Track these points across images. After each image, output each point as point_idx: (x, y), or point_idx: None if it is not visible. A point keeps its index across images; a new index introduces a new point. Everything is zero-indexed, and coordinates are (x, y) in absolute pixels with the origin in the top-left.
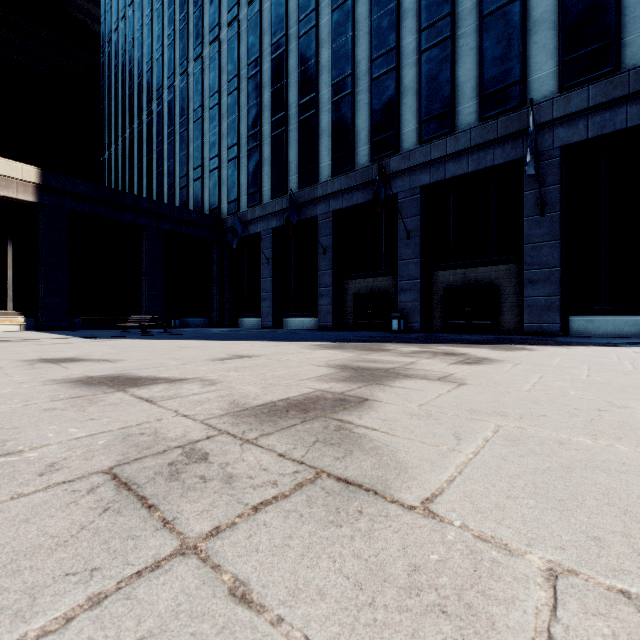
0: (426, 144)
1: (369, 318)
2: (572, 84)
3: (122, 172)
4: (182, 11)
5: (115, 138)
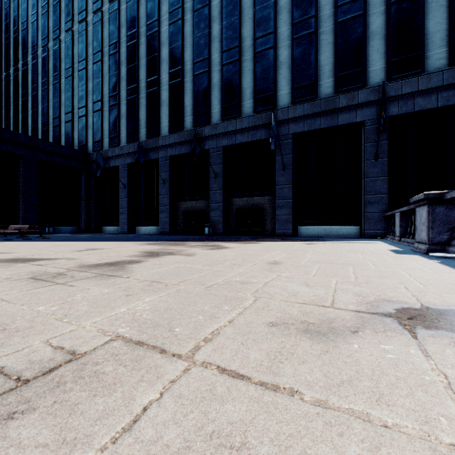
0: (225, 121)
1: (193, 226)
2: (297, 101)
3: None
4: None
5: None
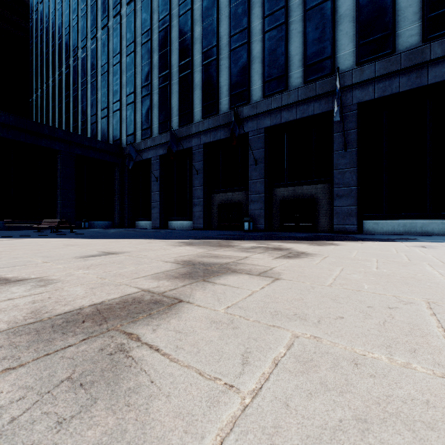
0: (268, 98)
1: (229, 221)
2: (365, 60)
3: (46, 110)
4: None
5: (41, 84)
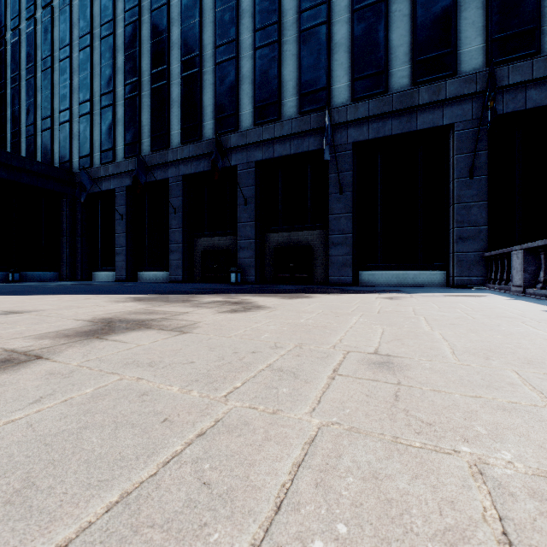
0: (259, 126)
1: (215, 272)
2: (359, 97)
3: None
4: None
5: None
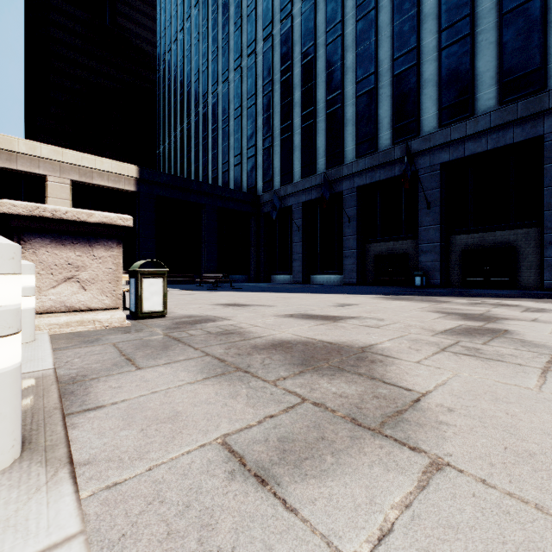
0: (446, 127)
1: (390, 275)
2: None
3: (174, 161)
4: (224, 32)
5: (168, 135)
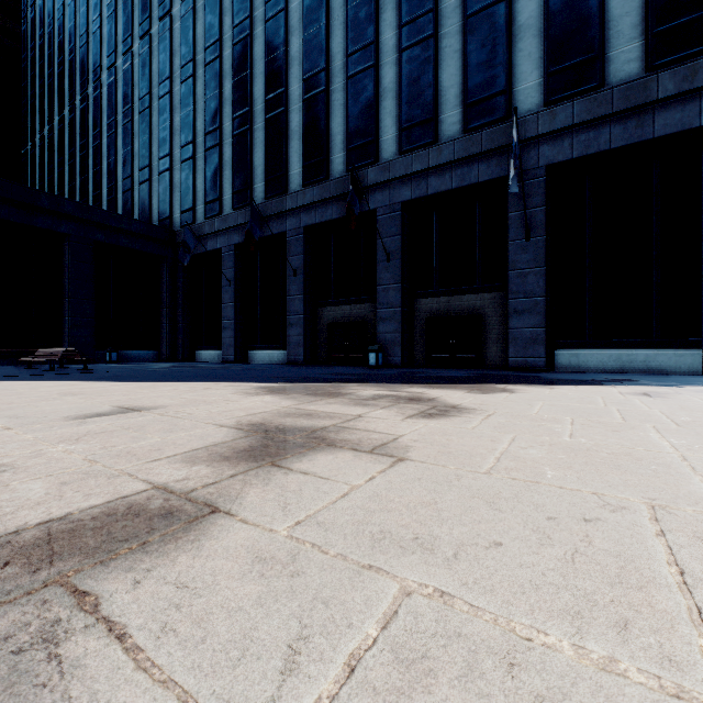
0: (407, 155)
1: (346, 351)
2: (557, 98)
3: (49, 169)
4: None
5: (40, 126)
